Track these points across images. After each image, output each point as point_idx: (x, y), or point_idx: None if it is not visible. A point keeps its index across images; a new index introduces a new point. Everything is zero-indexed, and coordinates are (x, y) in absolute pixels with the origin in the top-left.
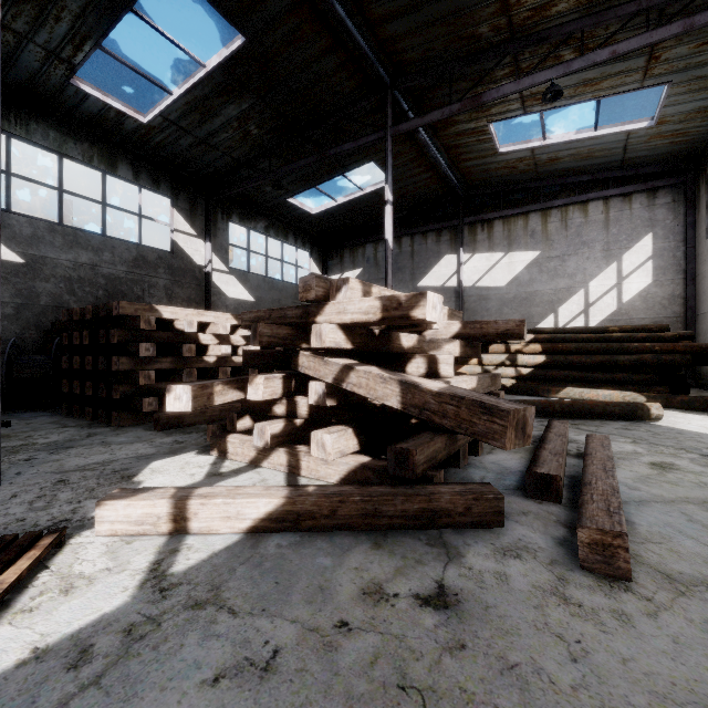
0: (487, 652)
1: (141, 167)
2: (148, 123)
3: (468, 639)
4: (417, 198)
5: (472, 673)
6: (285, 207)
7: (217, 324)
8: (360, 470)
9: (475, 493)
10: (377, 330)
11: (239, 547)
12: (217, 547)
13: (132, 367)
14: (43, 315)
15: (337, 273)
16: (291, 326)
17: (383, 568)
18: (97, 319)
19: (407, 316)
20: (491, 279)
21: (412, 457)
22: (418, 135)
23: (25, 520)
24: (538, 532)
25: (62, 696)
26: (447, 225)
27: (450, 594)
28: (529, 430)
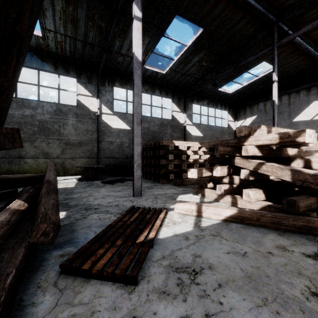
0: None
1: (162, 90)
2: (165, 73)
3: None
4: (292, 73)
5: None
6: (217, 93)
7: (193, 147)
8: (267, 207)
9: None
10: (274, 147)
11: (221, 224)
12: (213, 222)
13: (166, 163)
14: None
15: (242, 119)
16: (231, 147)
17: (284, 242)
18: (154, 146)
19: (294, 141)
20: None
21: (296, 203)
22: (294, 40)
23: (153, 206)
24: None
25: (187, 244)
26: (315, 84)
27: None
28: None
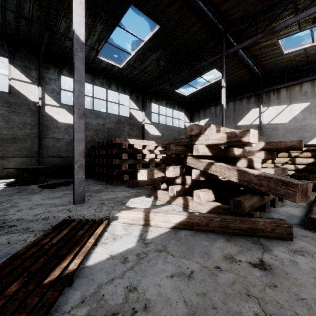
0: (288, 290)
1: (119, 85)
2: (122, 67)
3: (278, 284)
4: (237, 82)
5: (281, 297)
6: (174, 94)
7: (149, 146)
8: (216, 208)
9: (276, 223)
10: (223, 147)
11: (169, 233)
12: (161, 232)
13: (119, 163)
14: (88, 144)
15: (197, 121)
16: (184, 146)
17: (232, 249)
18: (107, 144)
19: (240, 141)
20: (279, 119)
21: (242, 204)
22: (238, 52)
23: (95, 215)
24: (313, 246)
25: (122, 270)
26: (253, 94)
27: (267, 265)
28: (309, 194)
